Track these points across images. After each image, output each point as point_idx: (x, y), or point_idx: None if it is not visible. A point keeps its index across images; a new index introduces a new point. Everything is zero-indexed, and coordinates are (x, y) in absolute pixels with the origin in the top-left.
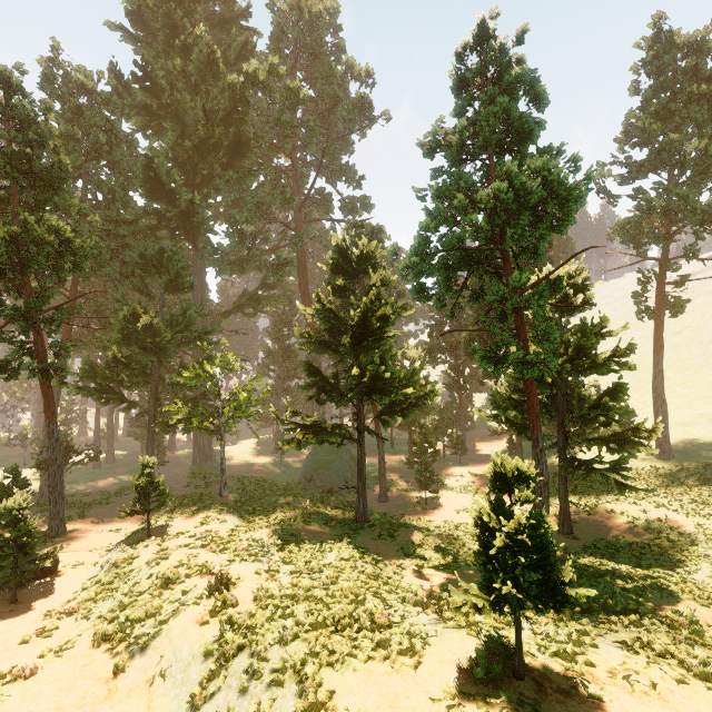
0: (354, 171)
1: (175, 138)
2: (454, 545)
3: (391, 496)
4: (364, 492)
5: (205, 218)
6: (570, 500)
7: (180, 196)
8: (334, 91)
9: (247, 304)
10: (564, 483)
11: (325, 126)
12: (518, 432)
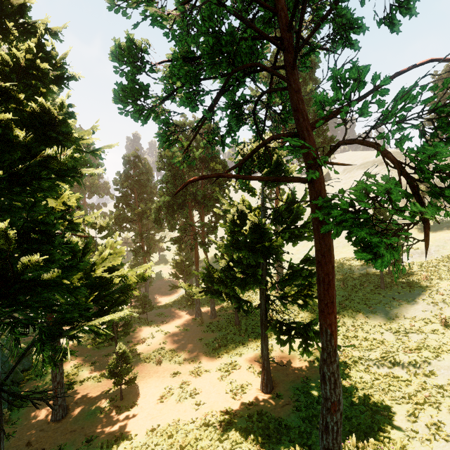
0: None
1: None
2: None
3: (72, 401)
4: None
5: None
6: (249, 343)
7: None
8: None
9: None
10: (267, 344)
11: None
12: (237, 307)
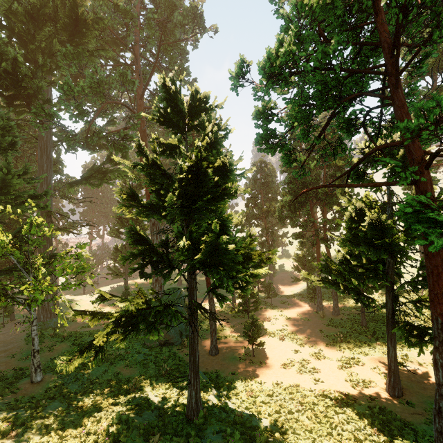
0: (188, 73)
1: (7, 5)
2: (302, 442)
3: (220, 346)
4: (197, 382)
5: (39, 86)
6: (376, 346)
7: (7, 57)
8: (171, 0)
9: (93, 176)
10: (394, 345)
11: (164, 34)
12: (355, 299)
